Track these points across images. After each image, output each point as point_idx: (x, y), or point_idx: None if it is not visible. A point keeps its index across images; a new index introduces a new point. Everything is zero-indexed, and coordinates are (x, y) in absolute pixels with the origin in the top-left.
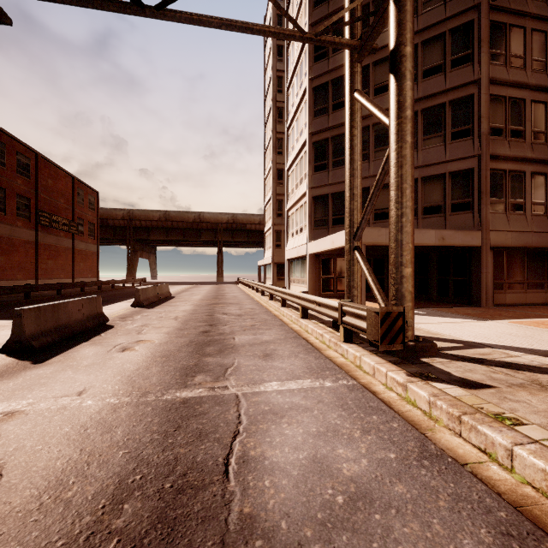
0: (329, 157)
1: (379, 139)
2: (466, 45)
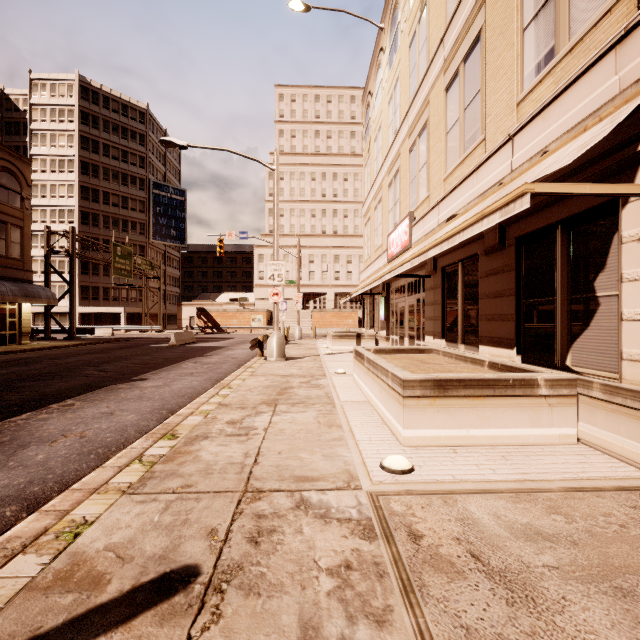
0: (90, 270)
1: None
2: (143, 252)
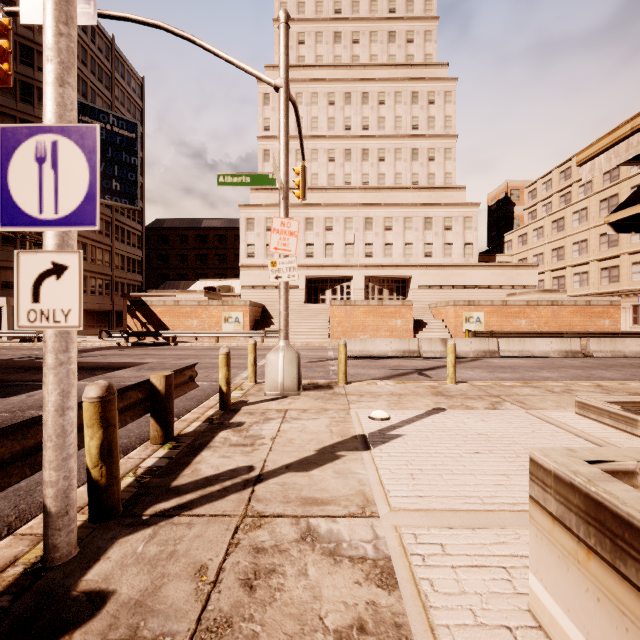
0: None
1: (6, 239)
2: None
